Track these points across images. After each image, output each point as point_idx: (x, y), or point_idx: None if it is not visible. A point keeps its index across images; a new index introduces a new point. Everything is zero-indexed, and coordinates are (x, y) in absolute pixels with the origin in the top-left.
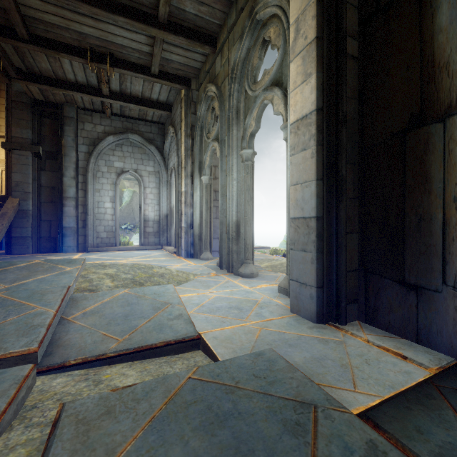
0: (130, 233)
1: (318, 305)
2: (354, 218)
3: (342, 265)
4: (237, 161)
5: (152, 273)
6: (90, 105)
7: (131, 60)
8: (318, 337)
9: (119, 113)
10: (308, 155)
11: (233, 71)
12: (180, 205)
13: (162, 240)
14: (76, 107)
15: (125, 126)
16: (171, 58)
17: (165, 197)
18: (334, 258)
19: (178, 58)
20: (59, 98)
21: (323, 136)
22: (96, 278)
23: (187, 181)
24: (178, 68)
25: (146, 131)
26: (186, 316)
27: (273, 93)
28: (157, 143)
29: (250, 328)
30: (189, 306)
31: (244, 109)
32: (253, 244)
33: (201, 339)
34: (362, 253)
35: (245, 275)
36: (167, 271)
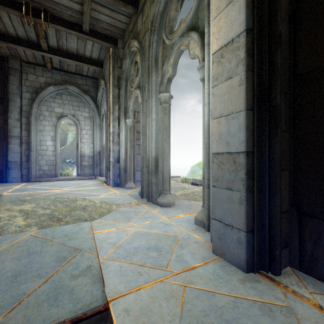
0: (73, 166)
1: (248, 251)
2: (286, 153)
3: (276, 207)
4: (156, 104)
5: (74, 206)
6: (33, 59)
7: (65, 17)
8: (256, 301)
9: (59, 68)
10: (235, 83)
11: (153, 23)
12: (108, 143)
13: (96, 171)
14: (20, 60)
15: (64, 78)
16: (100, 17)
17: (98, 137)
18: (266, 199)
19: (105, 19)
20: (4, 52)
21: (254, 60)
22: (5, 217)
23: (114, 123)
24: (106, 28)
25: (82, 83)
26: (95, 270)
27: (189, 38)
28: (91, 93)
29: (172, 287)
30: (104, 248)
31: (162, 58)
32: (169, 176)
33: (108, 310)
34: (295, 192)
35: (163, 205)
36: (90, 203)
